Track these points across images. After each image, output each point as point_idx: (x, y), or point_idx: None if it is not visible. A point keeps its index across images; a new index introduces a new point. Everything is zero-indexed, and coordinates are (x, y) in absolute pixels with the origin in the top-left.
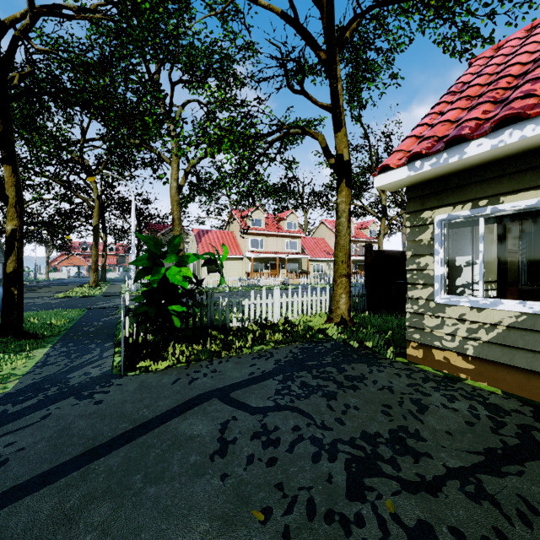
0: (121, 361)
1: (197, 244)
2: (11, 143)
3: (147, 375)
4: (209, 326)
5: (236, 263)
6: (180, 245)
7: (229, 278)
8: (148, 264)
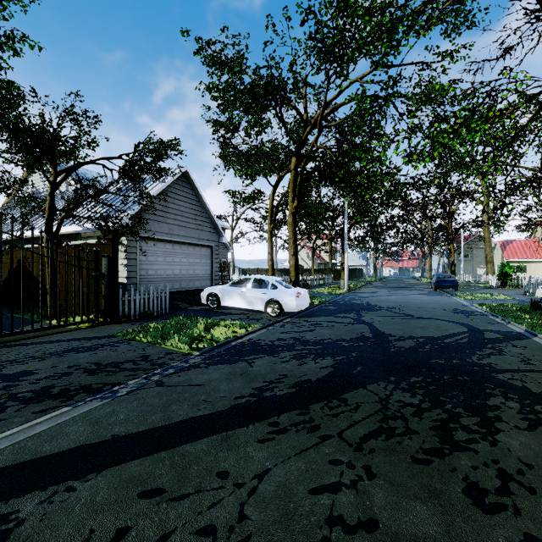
0: (496, 286)
1: (501, 252)
2: (451, 238)
3: (502, 289)
4: (517, 286)
5: (541, 265)
6: (490, 254)
7: (532, 275)
8: (501, 268)
